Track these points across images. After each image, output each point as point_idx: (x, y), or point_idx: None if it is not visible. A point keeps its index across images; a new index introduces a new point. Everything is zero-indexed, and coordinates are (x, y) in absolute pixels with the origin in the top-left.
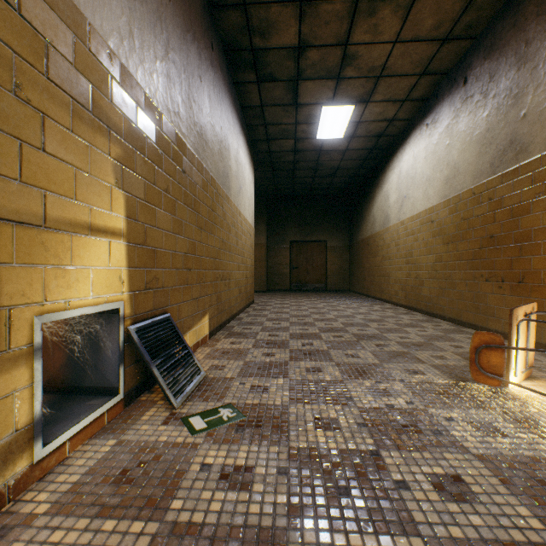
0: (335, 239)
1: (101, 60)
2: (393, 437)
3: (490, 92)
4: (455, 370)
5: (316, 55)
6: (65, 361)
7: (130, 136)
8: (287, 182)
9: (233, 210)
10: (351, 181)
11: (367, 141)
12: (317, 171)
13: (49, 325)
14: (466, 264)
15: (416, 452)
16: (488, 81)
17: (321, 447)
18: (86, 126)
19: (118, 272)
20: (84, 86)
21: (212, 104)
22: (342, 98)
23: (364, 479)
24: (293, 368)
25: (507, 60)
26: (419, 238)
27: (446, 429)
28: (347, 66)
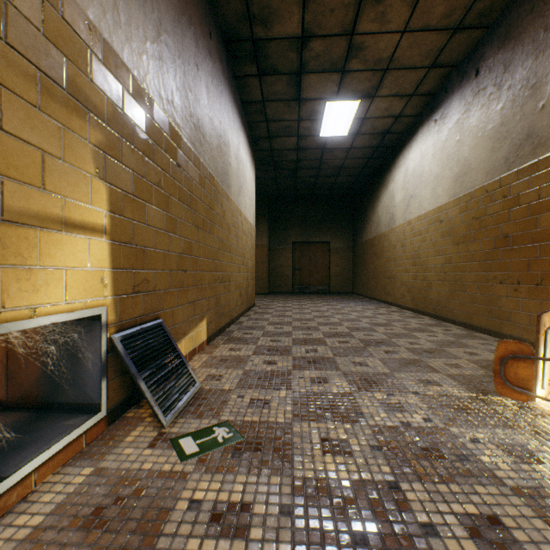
0: (339, 240)
1: (77, 30)
2: (413, 464)
3: (505, 83)
4: (473, 381)
5: (320, 46)
6: (40, 374)
7: (115, 121)
8: (290, 181)
9: (233, 209)
10: (355, 180)
11: (372, 138)
12: (320, 170)
13: (22, 333)
14: (478, 265)
15: (442, 484)
16: (502, 72)
17: (330, 477)
18: (58, 105)
19: (99, 274)
20: (56, 58)
21: (211, 96)
22: (347, 93)
23: (383, 521)
24: (297, 378)
25: (523, 49)
26: (427, 238)
27: (473, 453)
28: (353, 58)
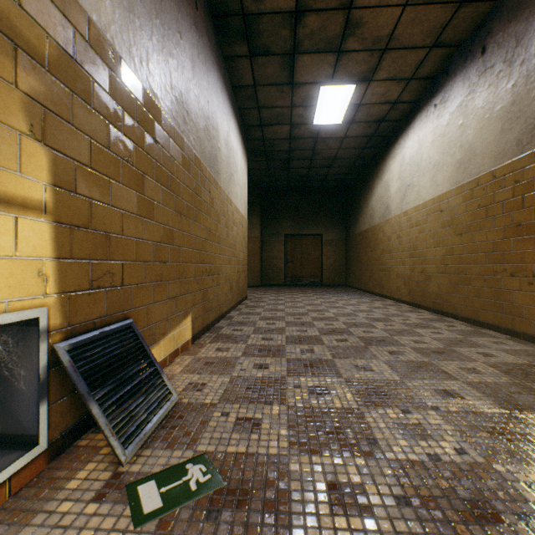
0: (331, 232)
1: None
2: (461, 531)
3: (517, 58)
4: (499, 391)
5: (315, 22)
6: None
7: (61, 69)
8: (282, 173)
9: (223, 197)
10: (348, 172)
11: (367, 127)
12: (313, 160)
13: None
14: (484, 256)
15: None
16: (514, 46)
17: None
18: None
19: (34, 265)
20: None
21: (197, 71)
22: (342, 76)
23: None
24: (292, 387)
25: None
26: (425, 229)
27: None
28: (350, 37)
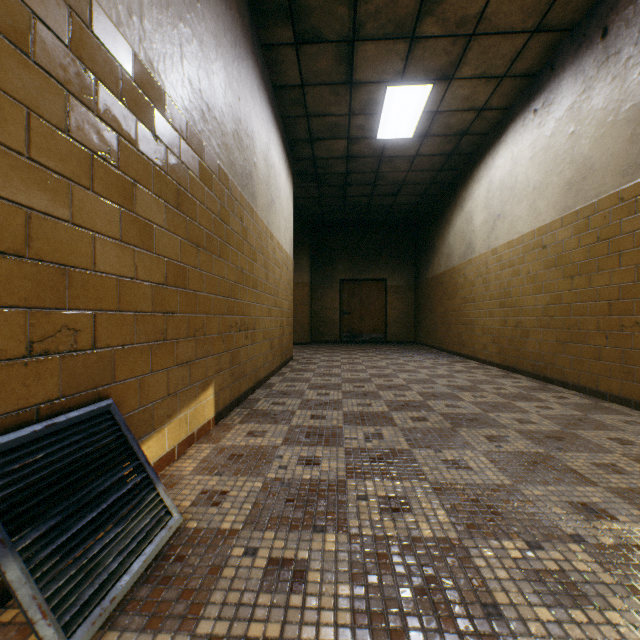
0: (397, 277)
1: None
2: None
3: None
4: None
5: None
6: None
7: None
8: (337, 202)
9: (260, 229)
10: (419, 201)
11: (444, 142)
12: (376, 186)
13: None
14: (606, 305)
15: None
16: None
17: None
18: None
19: None
20: None
21: (222, 54)
22: (416, 72)
23: None
24: (355, 498)
25: None
26: (521, 271)
27: None
28: (427, 16)
